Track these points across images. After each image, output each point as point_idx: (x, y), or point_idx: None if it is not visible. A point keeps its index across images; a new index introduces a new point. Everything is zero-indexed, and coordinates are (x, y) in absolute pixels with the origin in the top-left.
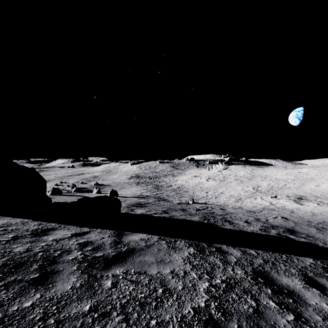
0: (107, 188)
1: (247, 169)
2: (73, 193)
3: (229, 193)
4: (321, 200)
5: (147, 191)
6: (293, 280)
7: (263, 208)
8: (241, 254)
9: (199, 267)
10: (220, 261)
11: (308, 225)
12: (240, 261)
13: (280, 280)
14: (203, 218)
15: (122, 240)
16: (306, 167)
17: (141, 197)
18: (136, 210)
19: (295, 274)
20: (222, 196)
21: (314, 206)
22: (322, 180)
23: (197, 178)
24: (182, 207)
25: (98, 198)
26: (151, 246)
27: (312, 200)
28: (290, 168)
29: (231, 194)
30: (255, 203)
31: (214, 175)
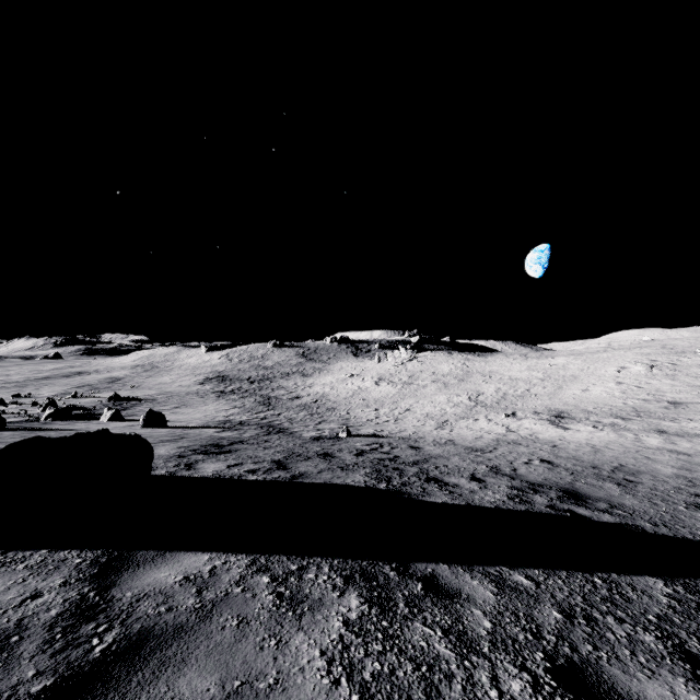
0: (143, 408)
1: (456, 359)
2: (43, 424)
3: (423, 410)
4: (597, 419)
5: (243, 412)
6: (675, 688)
7: (496, 440)
8: (496, 594)
9: (385, 695)
10: (445, 639)
11: (598, 477)
12: (502, 628)
13: (642, 696)
14: (374, 475)
15: (111, 593)
16: (561, 355)
17: (225, 426)
18: (200, 466)
19: (662, 655)
20: (408, 416)
21: (590, 431)
22: (592, 379)
23: (356, 380)
24: (323, 449)
25: (75, 438)
26: (216, 610)
27: (583, 419)
28: (534, 358)
29: (427, 412)
30: (478, 430)
31: (391, 372)
